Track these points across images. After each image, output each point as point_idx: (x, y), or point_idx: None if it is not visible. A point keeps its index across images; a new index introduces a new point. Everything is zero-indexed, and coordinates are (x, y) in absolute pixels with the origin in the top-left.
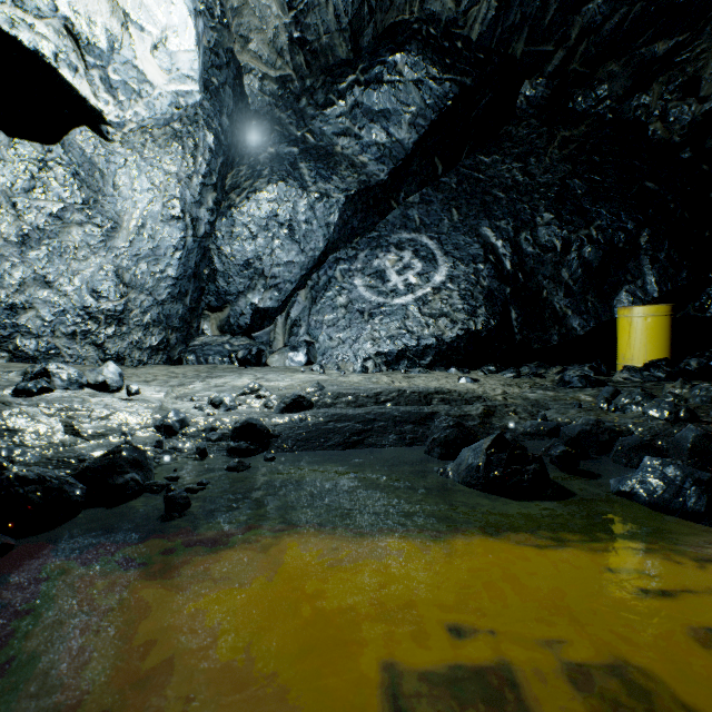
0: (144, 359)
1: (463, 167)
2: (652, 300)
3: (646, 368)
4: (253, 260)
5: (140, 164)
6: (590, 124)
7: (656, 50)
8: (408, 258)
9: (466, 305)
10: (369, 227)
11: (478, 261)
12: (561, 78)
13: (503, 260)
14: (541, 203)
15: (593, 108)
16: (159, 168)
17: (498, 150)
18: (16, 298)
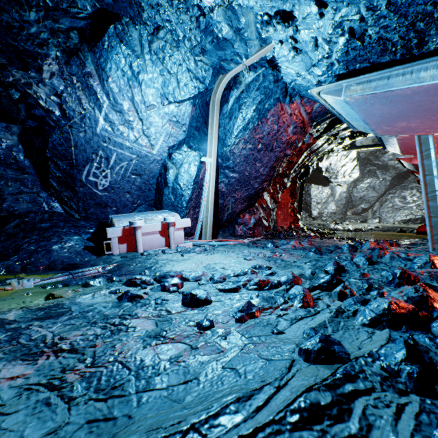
0: (338, 221)
1: None
2: None
3: None
4: (362, 197)
5: None
6: None
7: None
8: (414, 192)
9: None
10: (400, 183)
11: None
12: None
13: None
14: None
15: None
16: None
17: None
18: (322, 211)
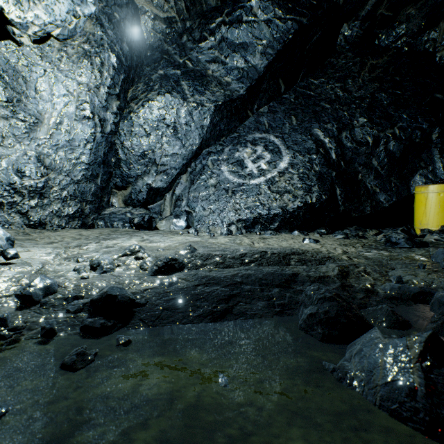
0: (62, 224)
1: (299, 87)
2: (440, 181)
3: None
4: (147, 152)
5: (57, 74)
6: (390, 55)
7: None
8: (260, 151)
9: (304, 184)
10: (232, 129)
11: (312, 153)
12: (371, 21)
13: (330, 152)
14: (356, 110)
15: (393, 43)
16: (73, 79)
17: (324, 75)
18: None
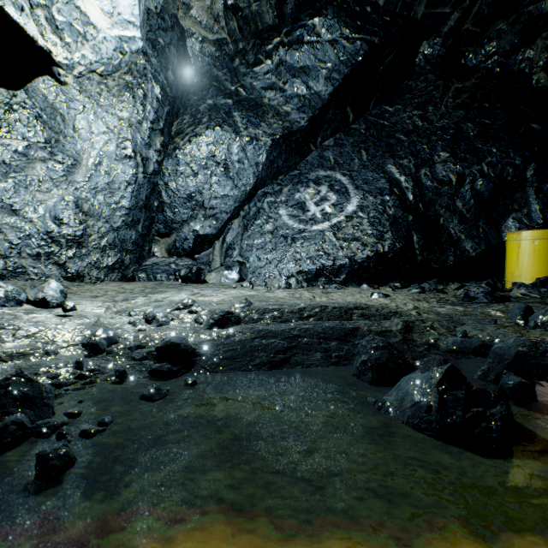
0: (101, 277)
1: (370, 116)
2: (536, 226)
3: (543, 285)
4: (194, 194)
5: (97, 110)
6: (479, 77)
7: (543, 7)
8: (325, 192)
9: (375, 230)
10: (292, 166)
11: (385, 194)
12: (455, 37)
13: (406, 193)
14: (438, 143)
15: (482, 63)
16: (113, 114)
17: (400, 101)
18: None
